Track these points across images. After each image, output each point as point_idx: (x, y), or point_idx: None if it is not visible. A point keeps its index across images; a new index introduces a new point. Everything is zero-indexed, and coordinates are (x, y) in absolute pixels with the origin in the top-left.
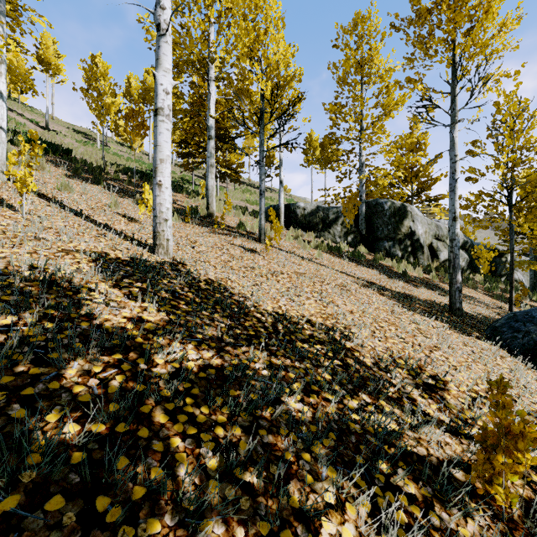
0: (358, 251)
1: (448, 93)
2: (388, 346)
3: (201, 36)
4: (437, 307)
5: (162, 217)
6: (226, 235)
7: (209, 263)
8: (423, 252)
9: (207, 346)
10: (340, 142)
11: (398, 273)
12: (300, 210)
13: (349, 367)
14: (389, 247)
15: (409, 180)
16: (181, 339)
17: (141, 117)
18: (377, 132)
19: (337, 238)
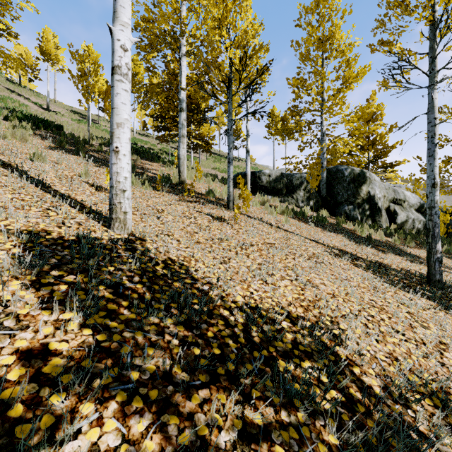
0: (322, 215)
1: (425, 53)
2: (389, 351)
3: (172, 11)
4: (413, 278)
5: (119, 188)
6: (195, 202)
7: (173, 236)
8: (381, 215)
9: (142, 403)
10: (303, 113)
11: (362, 238)
12: (266, 177)
13: (355, 403)
14: (349, 210)
15: (366, 148)
16: (101, 390)
17: None
18: (339, 103)
19: (300, 203)
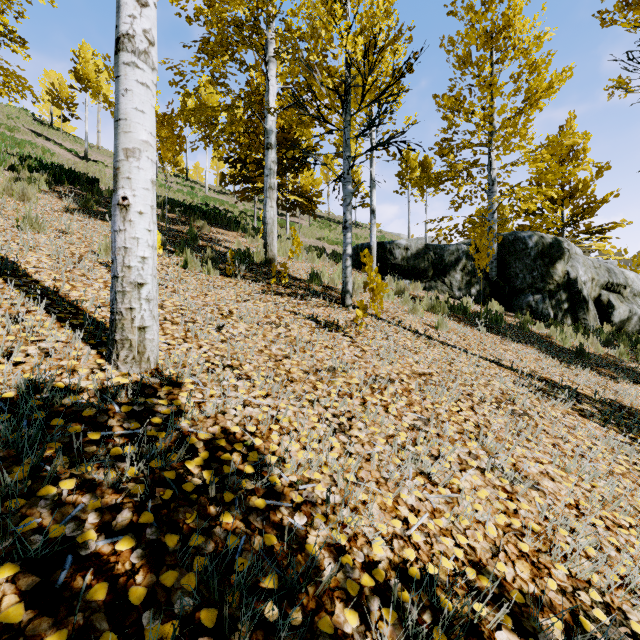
0: (496, 312)
1: None
2: None
3: None
4: None
5: (128, 279)
6: (288, 295)
7: (241, 368)
8: (587, 309)
9: None
10: (461, 149)
11: (565, 350)
12: (401, 250)
13: None
14: (535, 302)
15: (560, 204)
16: None
17: (174, 123)
18: (520, 130)
19: (456, 291)
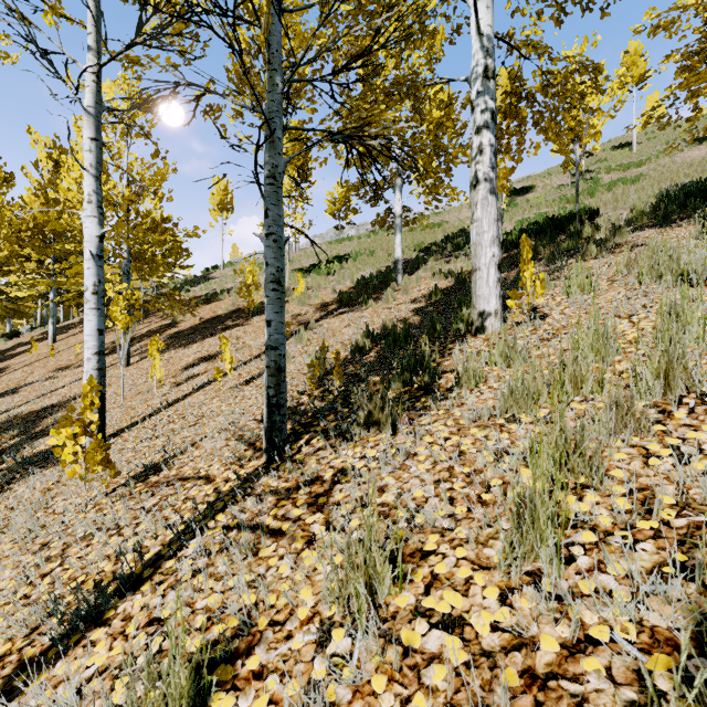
0: None
1: None
2: None
3: None
4: None
5: None
6: None
7: None
8: None
9: None
10: None
11: None
12: None
13: None
14: None
15: None
16: None
17: None
18: None
19: None
